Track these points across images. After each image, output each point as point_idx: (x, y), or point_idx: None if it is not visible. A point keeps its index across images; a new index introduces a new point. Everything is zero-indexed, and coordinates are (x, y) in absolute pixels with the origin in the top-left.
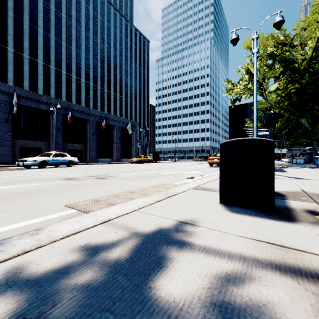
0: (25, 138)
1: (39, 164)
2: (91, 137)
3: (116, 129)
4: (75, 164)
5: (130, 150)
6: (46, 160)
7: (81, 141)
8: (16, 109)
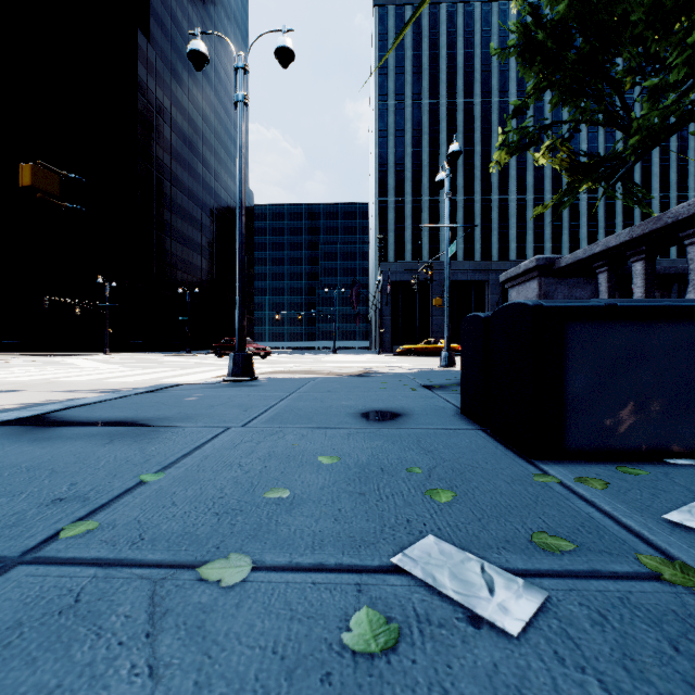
0: None
1: None
2: None
3: None
4: None
5: None
6: None
7: None
8: None
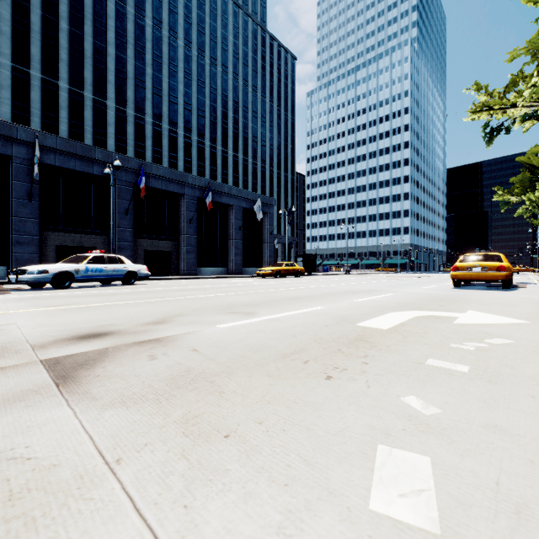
0: (65, 230)
1: (53, 280)
2: (188, 227)
3: (235, 213)
4: (151, 279)
5: (261, 251)
6: (70, 270)
7: (170, 236)
8: (37, 171)
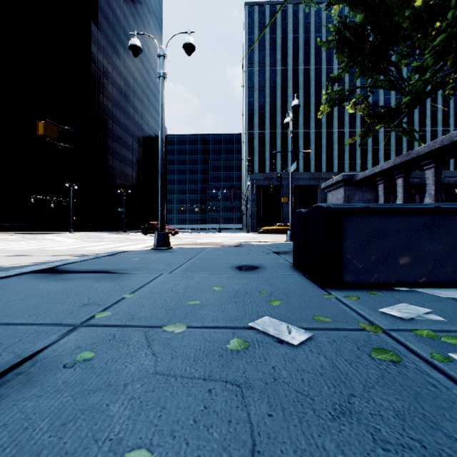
0: None
1: None
2: None
3: None
4: None
5: None
6: None
7: None
8: None
